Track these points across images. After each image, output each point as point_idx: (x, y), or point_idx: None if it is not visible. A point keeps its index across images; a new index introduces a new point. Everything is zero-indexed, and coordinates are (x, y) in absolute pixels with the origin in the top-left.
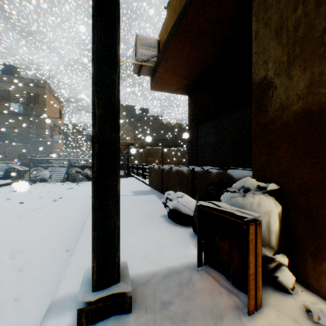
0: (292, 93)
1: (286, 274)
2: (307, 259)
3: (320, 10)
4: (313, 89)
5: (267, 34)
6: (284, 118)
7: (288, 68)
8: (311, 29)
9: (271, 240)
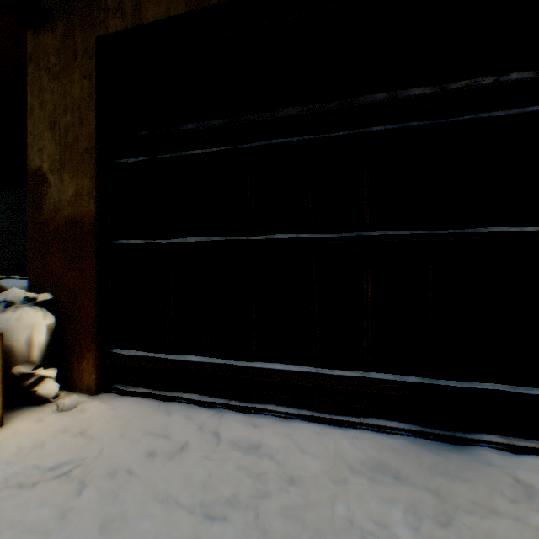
0: (65, 197)
1: (49, 385)
2: (76, 363)
3: (84, 130)
4: (80, 200)
5: (44, 118)
6: (59, 222)
7: (62, 170)
8: (78, 142)
9: (34, 355)
